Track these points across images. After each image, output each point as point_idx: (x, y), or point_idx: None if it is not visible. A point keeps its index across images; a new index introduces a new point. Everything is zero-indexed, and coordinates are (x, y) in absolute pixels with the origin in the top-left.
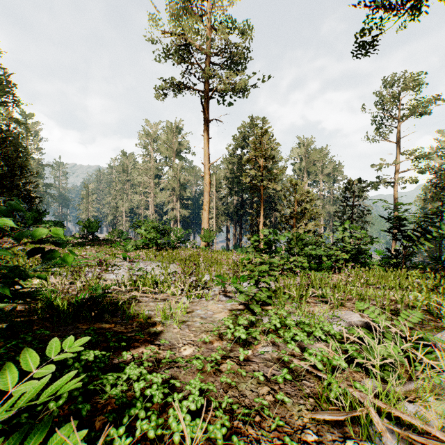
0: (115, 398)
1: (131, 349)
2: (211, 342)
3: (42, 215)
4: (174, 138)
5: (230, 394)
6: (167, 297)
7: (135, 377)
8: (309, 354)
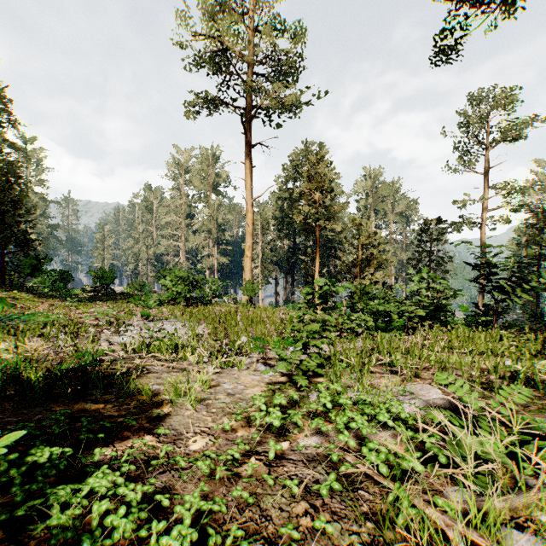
0: (52, 531)
1: (116, 442)
2: (234, 430)
3: (42, 263)
4: (210, 168)
5: (247, 516)
6: (187, 366)
7: (104, 490)
8: (369, 448)
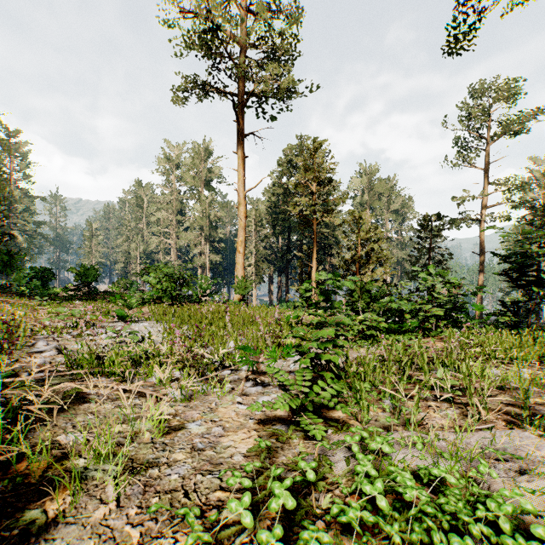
0: None
1: None
2: None
3: (15, 259)
4: (202, 164)
5: None
6: (144, 391)
7: None
8: None
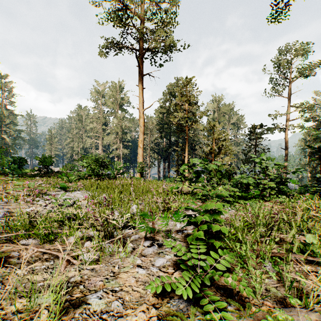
0: None
1: None
2: None
3: None
4: (117, 95)
5: None
6: (58, 254)
7: None
8: None
